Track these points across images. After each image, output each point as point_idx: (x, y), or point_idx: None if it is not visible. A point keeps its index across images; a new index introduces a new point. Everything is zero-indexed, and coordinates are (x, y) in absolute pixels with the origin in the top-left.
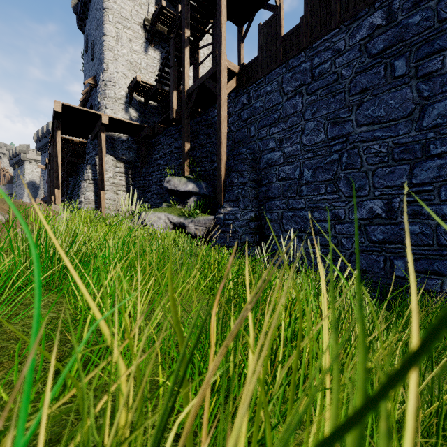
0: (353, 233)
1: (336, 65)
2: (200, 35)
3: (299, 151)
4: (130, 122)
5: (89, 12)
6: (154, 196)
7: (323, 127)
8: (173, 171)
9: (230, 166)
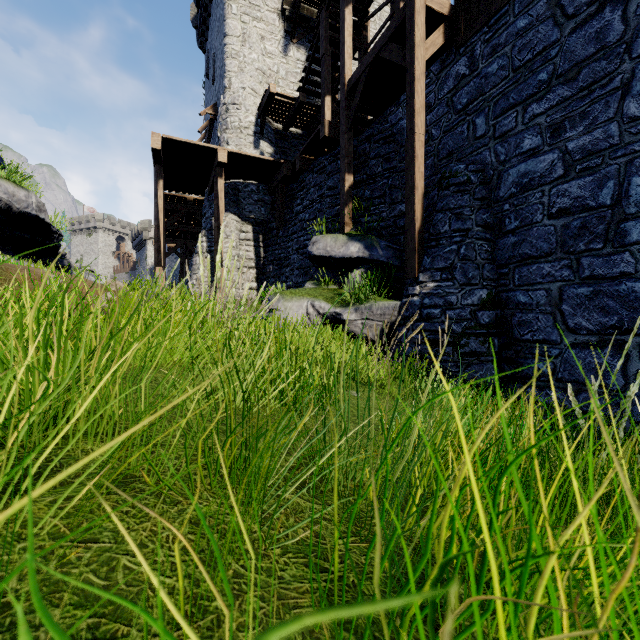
0: None
1: None
2: None
3: (616, 137)
4: (260, 157)
5: (210, 19)
6: (295, 272)
7: None
8: (324, 226)
9: (431, 202)
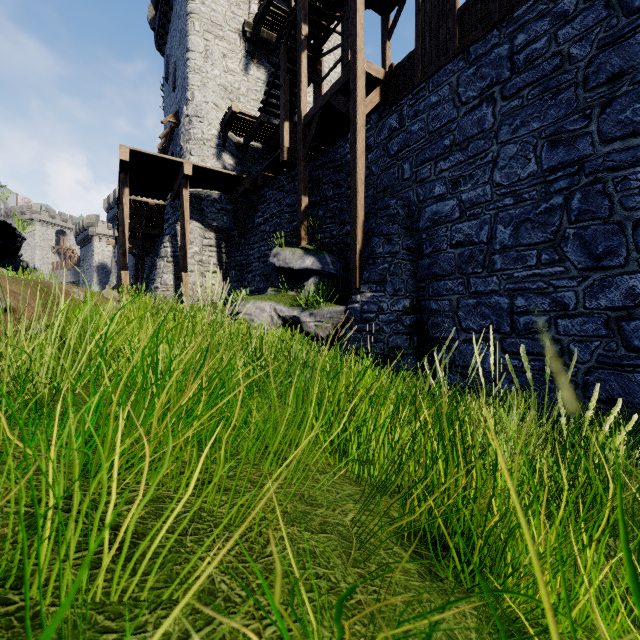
0: (594, 334)
1: (558, 40)
2: (324, 34)
3: (489, 195)
4: (223, 172)
5: (169, 25)
6: (257, 278)
7: (532, 151)
8: (283, 240)
9: (370, 228)
